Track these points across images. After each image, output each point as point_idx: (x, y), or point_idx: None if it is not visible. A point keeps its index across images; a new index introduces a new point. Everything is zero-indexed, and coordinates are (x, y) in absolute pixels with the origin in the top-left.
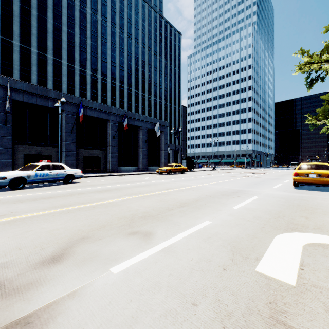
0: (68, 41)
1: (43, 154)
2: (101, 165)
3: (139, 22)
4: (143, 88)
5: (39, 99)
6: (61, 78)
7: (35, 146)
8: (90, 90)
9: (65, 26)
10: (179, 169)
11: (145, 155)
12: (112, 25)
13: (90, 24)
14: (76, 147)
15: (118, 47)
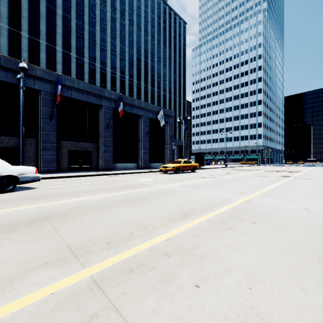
0: (63, 26)
1: (12, 147)
2: (92, 161)
3: (141, 9)
4: (146, 79)
5: (4, 74)
6: (55, 66)
7: (1, 136)
8: (88, 80)
9: (59, 9)
10: (188, 166)
11: (146, 149)
12: (112, 11)
13: (88, 9)
14: (58, 138)
15: (119, 34)
